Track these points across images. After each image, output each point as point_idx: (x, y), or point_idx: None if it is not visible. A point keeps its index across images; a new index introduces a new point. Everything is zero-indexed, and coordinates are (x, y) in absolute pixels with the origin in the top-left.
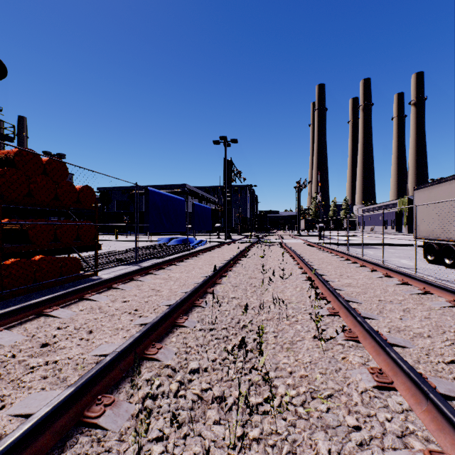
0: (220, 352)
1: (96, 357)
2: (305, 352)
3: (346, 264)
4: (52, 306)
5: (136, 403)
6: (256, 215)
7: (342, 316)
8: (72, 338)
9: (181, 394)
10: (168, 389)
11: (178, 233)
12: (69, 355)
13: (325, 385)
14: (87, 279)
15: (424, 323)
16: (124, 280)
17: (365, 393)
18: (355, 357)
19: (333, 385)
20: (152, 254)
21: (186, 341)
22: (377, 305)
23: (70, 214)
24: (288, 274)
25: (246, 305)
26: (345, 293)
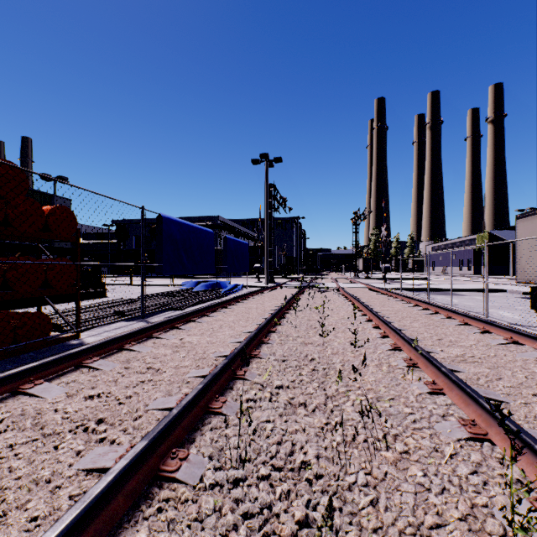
0: None
1: None
2: None
3: (438, 321)
4: None
5: None
6: (304, 254)
7: (501, 445)
8: None
9: None
10: None
11: (209, 275)
12: None
13: None
14: (62, 344)
15: None
16: (106, 351)
17: None
18: None
19: None
20: (168, 305)
21: None
22: None
23: (42, 248)
24: (360, 337)
25: (328, 504)
26: (467, 377)
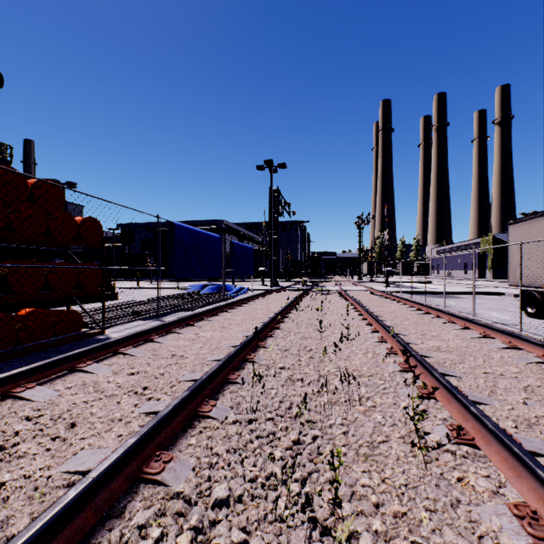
0: (262, 465)
1: (67, 477)
2: (395, 465)
3: (427, 319)
4: (27, 382)
5: None
6: (308, 257)
7: (441, 399)
8: (40, 438)
9: None
10: None
11: (213, 279)
12: (26, 470)
13: (440, 538)
14: (91, 338)
15: None
16: (135, 342)
17: None
18: (479, 478)
19: (455, 539)
20: (179, 306)
21: (211, 445)
22: (484, 380)
23: (71, 254)
24: (354, 332)
25: (304, 396)
26: (435, 361)
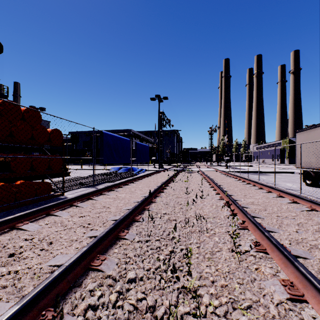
0: (153, 262)
1: (50, 268)
2: (223, 262)
3: (248, 187)
4: (24, 220)
5: (78, 316)
6: (181, 151)
7: (250, 229)
8: (34, 249)
9: (119, 305)
10: (107, 300)
11: (125, 164)
12: (29, 265)
13: (243, 296)
14: (56, 198)
15: (316, 236)
16: (82, 199)
17: (280, 305)
18: (266, 268)
19: (251, 296)
20: (106, 179)
21: (126, 252)
22: (276, 220)
23: (44, 150)
24: (206, 194)
25: (175, 225)
26: (250, 210)
